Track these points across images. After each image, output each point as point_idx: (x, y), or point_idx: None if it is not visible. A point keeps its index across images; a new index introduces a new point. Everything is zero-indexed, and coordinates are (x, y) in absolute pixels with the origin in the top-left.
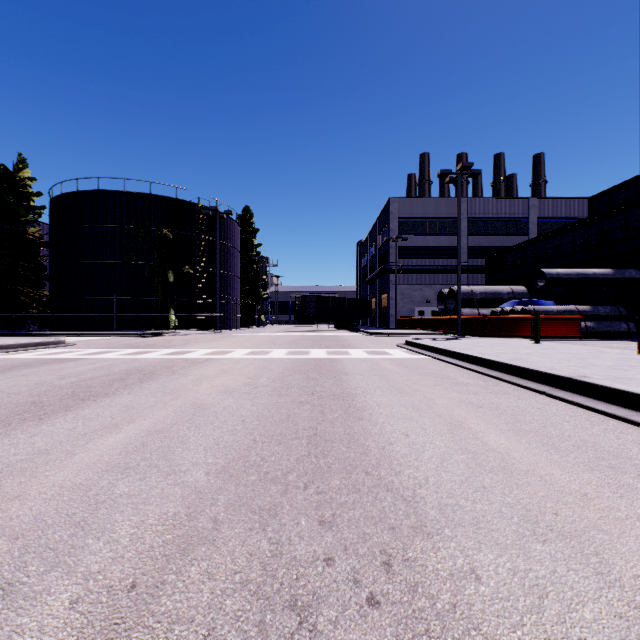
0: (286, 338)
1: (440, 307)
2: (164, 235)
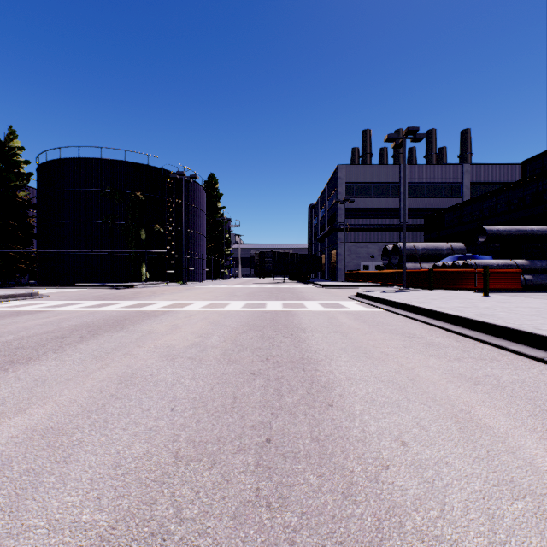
0: (245, 290)
1: (384, 262)
2: (137, 198)
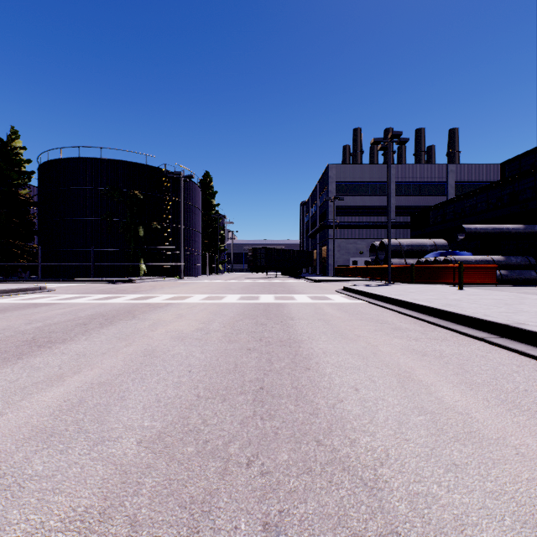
0: (239, 284)
1: (372, 257)
2: (135, 196)
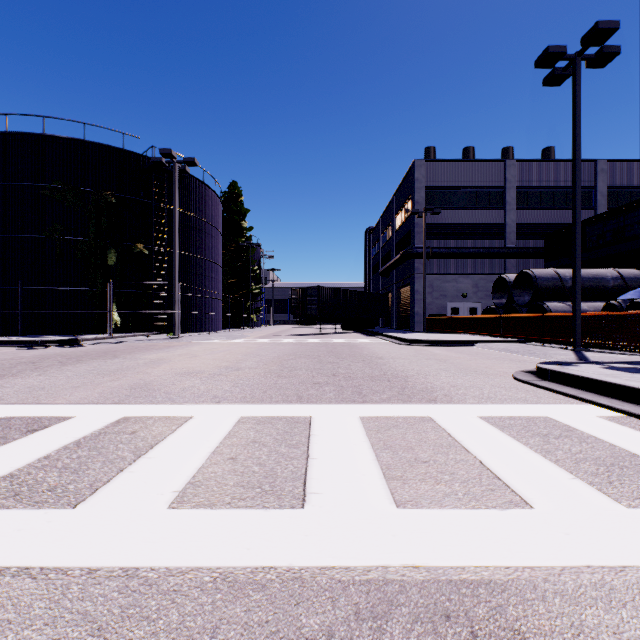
0: (269, 351)
1: (497, 301)
2: (104, 199)
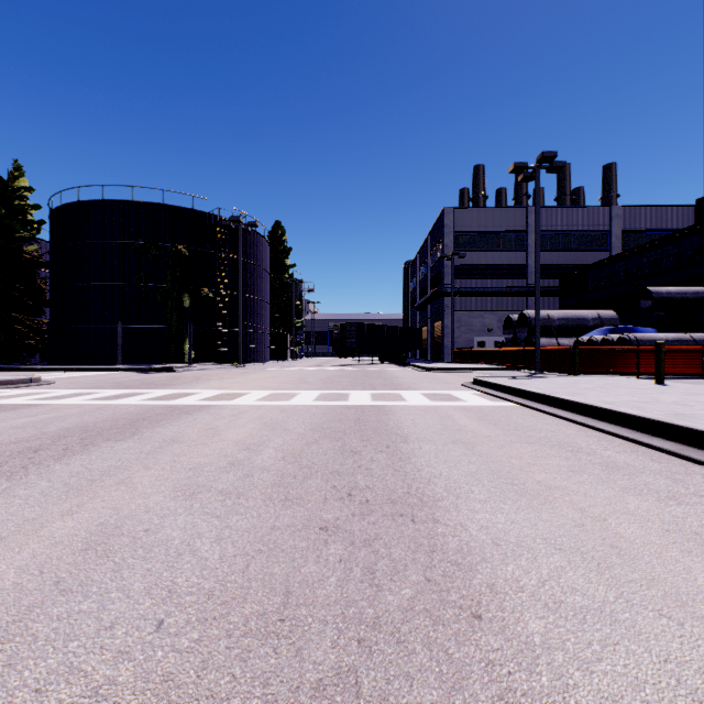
0: (320, 374)
1: (507, 336)
2: (179, 252)
